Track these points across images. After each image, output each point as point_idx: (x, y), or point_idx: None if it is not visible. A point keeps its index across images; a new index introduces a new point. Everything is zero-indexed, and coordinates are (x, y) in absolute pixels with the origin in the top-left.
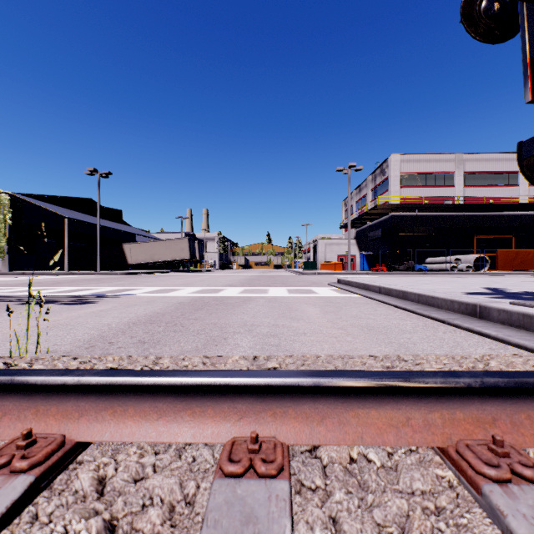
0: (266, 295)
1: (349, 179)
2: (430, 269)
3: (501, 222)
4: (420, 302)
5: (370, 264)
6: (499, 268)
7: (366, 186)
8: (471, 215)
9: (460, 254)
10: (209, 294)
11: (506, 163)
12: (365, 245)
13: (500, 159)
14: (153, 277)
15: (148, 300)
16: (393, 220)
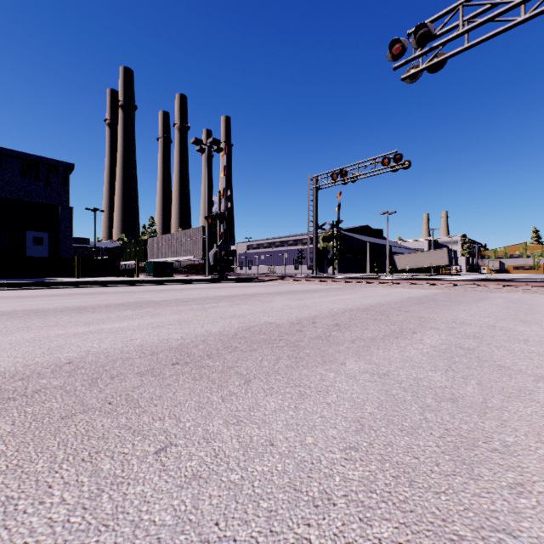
0: None
1: None
2: None
3: None
4: None
5: None
6: None
7: None
8: None
9: None
10: None
11: None
12: None
13: None
14: None
15: None
16: None
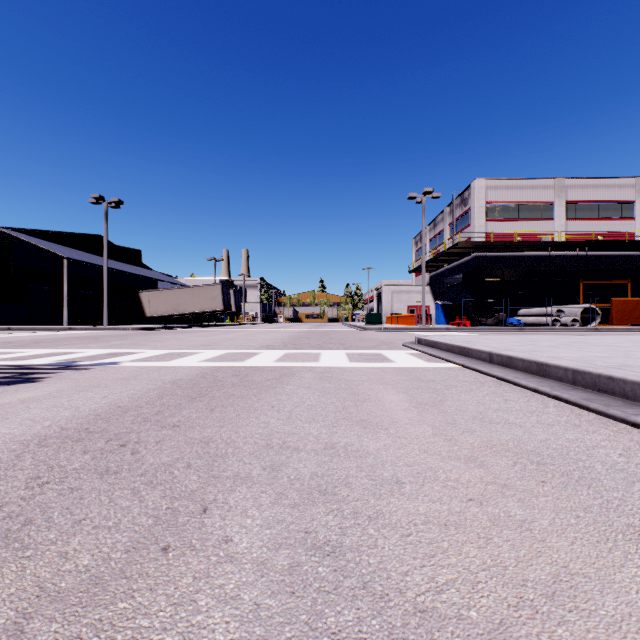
0: (316, 365)
1: (423, 209)
2: (525, 324)
3: (612, 264)
4: (577, 384)
5: (447, 317)
6: (614, 322)
7: (443, 220)
8: (575, 256)
9: (561, 305)
10: (231, 364)
11: (619, 190)
12: (441, 293)
13: (611, 186)
14: (171, 334)
15: (127, 376)
16: (477, 262)
